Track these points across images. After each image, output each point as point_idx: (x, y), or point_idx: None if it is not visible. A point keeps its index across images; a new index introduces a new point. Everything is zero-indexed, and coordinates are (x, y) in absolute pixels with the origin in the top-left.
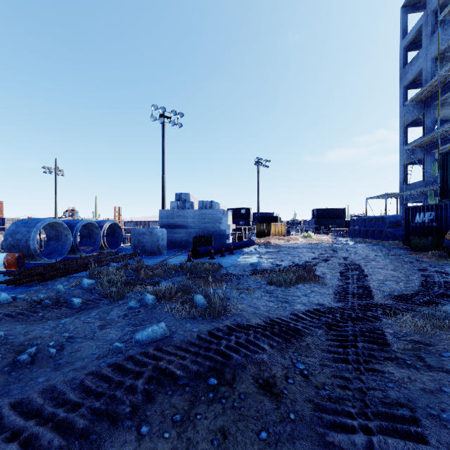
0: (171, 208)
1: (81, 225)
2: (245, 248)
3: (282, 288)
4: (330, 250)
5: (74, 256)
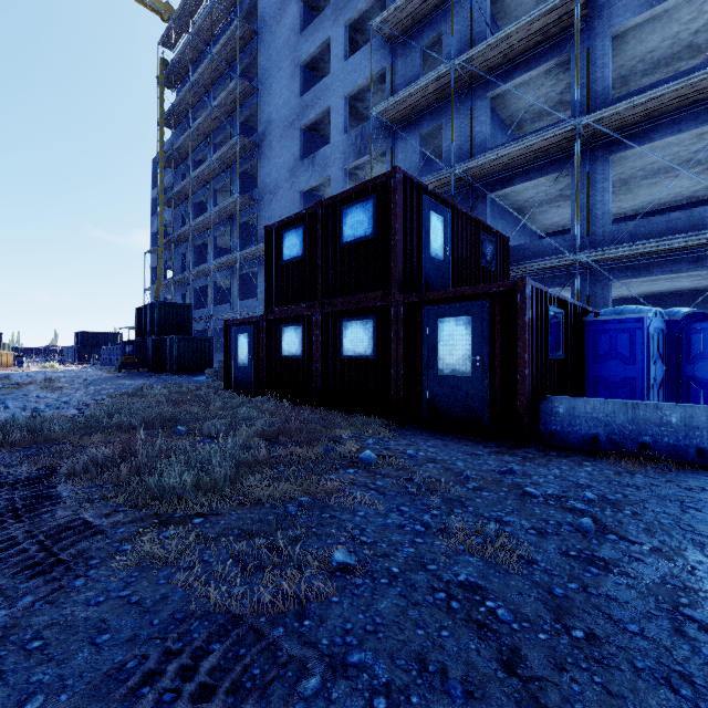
0: None
1: None
2: None
3: None
4: (46, 373)
5: None
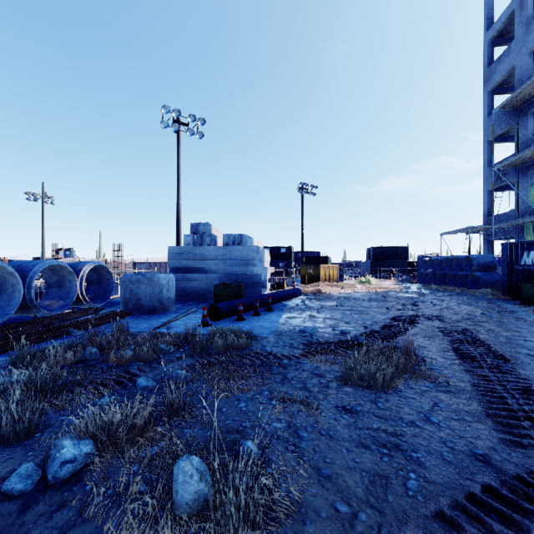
0: (184, 244)
1: (41, 268)
2: (289, 300)
3: (370, 394)
4: (409, 304)
5: (32, 316)
